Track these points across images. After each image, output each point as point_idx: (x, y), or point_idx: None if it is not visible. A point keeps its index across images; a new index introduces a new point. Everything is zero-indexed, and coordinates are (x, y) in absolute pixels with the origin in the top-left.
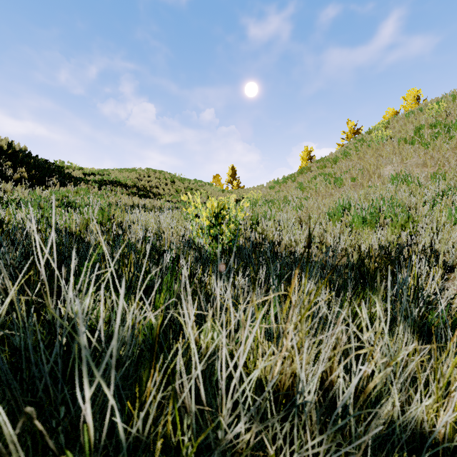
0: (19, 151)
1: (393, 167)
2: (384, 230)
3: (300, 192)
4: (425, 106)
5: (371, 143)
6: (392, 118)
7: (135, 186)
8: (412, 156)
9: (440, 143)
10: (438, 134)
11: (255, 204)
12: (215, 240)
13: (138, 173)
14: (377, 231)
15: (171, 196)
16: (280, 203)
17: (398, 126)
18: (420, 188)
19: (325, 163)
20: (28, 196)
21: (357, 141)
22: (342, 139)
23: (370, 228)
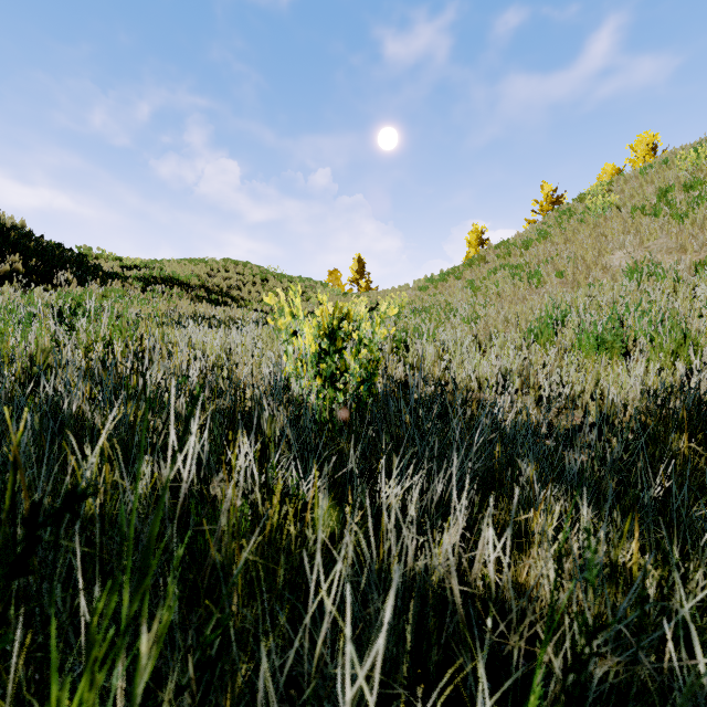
0: (12, 228)
1: (625, 253)
2: (636, 360)
3: (472, 295)
4: (673, 156)
5: (585, 217)
6: (617, 177)
7: (203, 287)
8: (657, 235)
9: (706, 214)
10: (700, 199)
11: (399, 315)
12: (330, 383)
13: (209, 267)
14: (631, 363)
15: (262, 303)
16: (441, 313)
17: (628, 189)
18: (679, 286)
19: (509, 249)
20: (18, 301)
21: (560, 214)
22: (533, 213)
23: (612, 356)
